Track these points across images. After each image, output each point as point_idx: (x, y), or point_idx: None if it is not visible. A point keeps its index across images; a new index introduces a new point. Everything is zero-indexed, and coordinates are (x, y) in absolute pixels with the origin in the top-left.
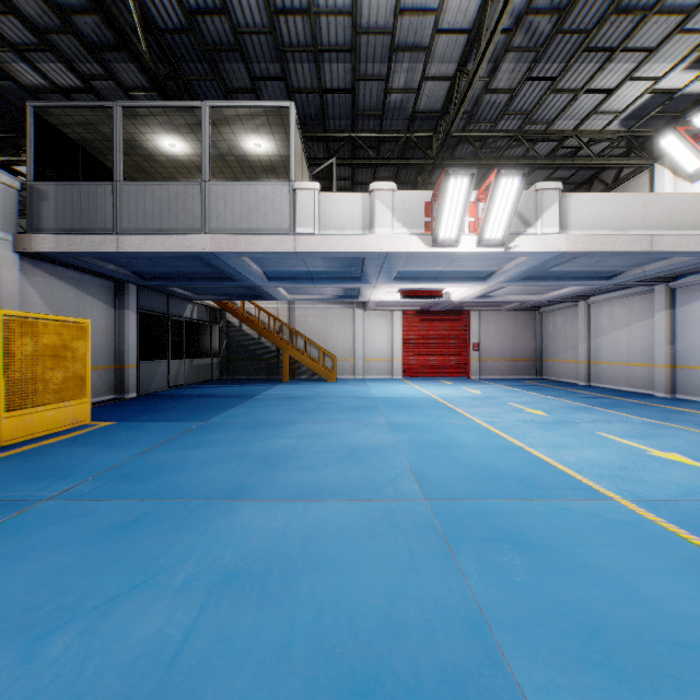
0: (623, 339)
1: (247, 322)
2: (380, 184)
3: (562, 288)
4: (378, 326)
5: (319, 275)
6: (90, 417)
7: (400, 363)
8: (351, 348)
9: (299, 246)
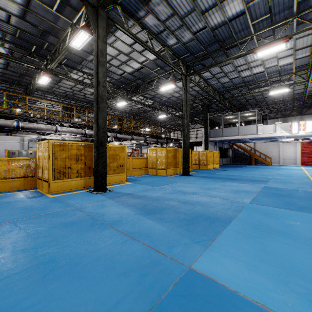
0: None
1: (241, 148)
2: (277, 122)
3: None
4: (289, 148)
5: (263, 138)
6: (219, 166)
7: (299, 160)
8: (277, 155)
9: (258, 136)
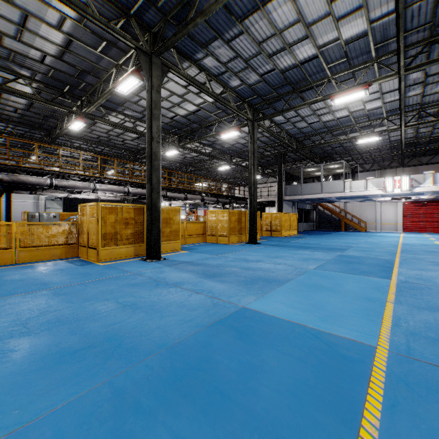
0: None
1: (327, 209)
2: (369, 178)
3: None
4: (389, 209)
5: (354, 197)
6: (297, 233)
7: (401, 225)
8: (374, 219)
9: (345, 195)
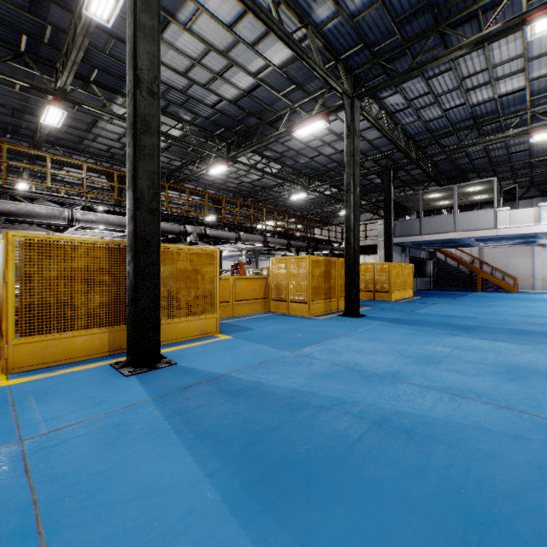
0: None
1: (453, 258)
2: (542, 203)
3: None
4: None
5: (506, 237)
6: (413, 295)
7: None
8: (529, 272)
9: (498, 233)
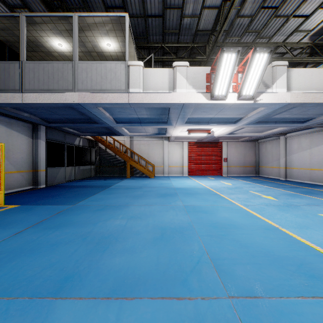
0: (307, 156)
1: (108, 147)
2: (179, 62)
3: (274, 128)
4: (176, 149)
5: (144, 120)
6: (4, 202)
7: (187, 168)
8: (162, 160)
9: (130, 99)
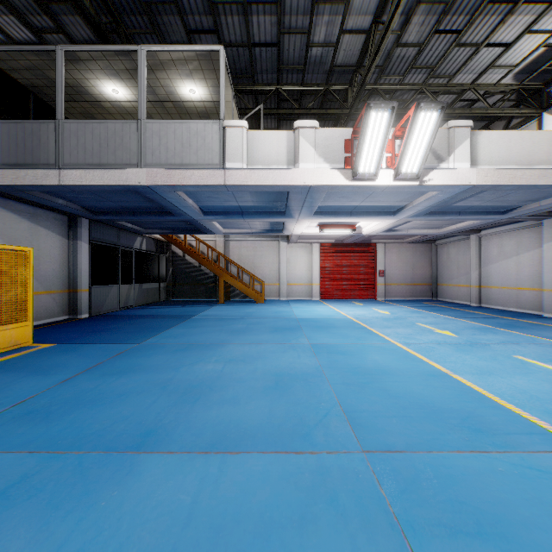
0: (512, 267)
1: (189, 252)
2: (303, 122)
3: (459, 222)
4: (300, 256)
5: (249, 209)
6: (32, 339)
7: (318, 287)
8: (277, 274)
9: (228, 180)
